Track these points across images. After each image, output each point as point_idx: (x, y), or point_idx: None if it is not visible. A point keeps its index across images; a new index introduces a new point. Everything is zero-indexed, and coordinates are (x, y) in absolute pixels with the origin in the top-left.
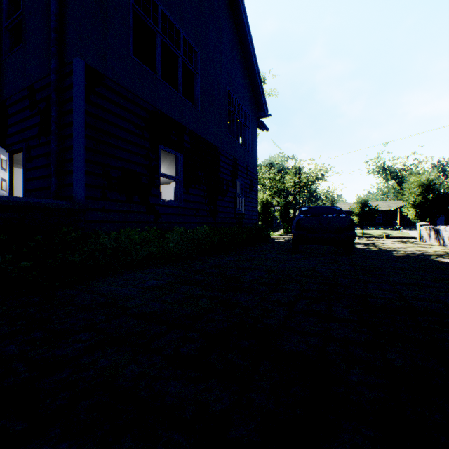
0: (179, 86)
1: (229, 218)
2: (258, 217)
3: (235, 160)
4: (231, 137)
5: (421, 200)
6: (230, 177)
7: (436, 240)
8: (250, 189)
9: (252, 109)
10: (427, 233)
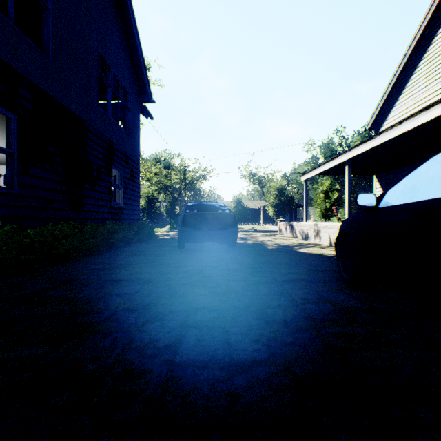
0: (10, 10)
1: (101, 213)
2: (143, 213)
3: (110, 142)
4: (104, 112)
5: (278, 201)
6: (103, 161)
7: (291, 233)
8: (131, 180)
9: (133, 89)
10: (285, 227)
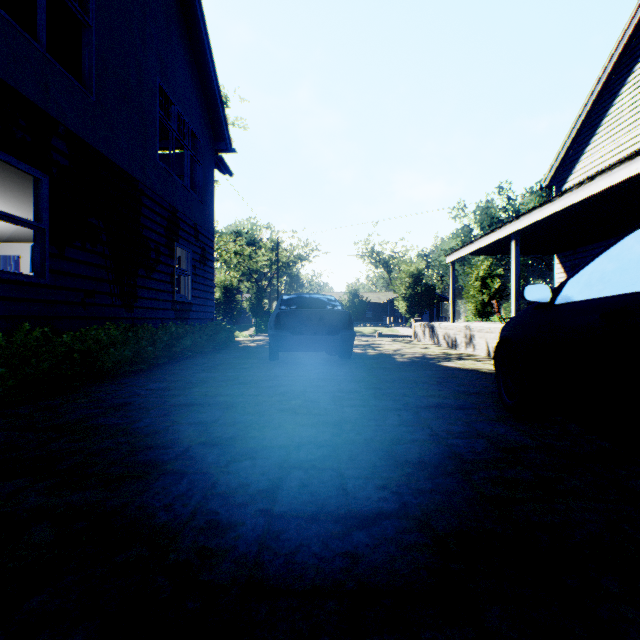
0: (40, 31)
1: (161, 310)
2: (218, 310)
3: (174, 210)
4: (165, 168)
5: (412, 292)
6: (164, 238)
7: (431, 338)
8: (203, 263)
9: (205, 134)
10: (422, 330)
